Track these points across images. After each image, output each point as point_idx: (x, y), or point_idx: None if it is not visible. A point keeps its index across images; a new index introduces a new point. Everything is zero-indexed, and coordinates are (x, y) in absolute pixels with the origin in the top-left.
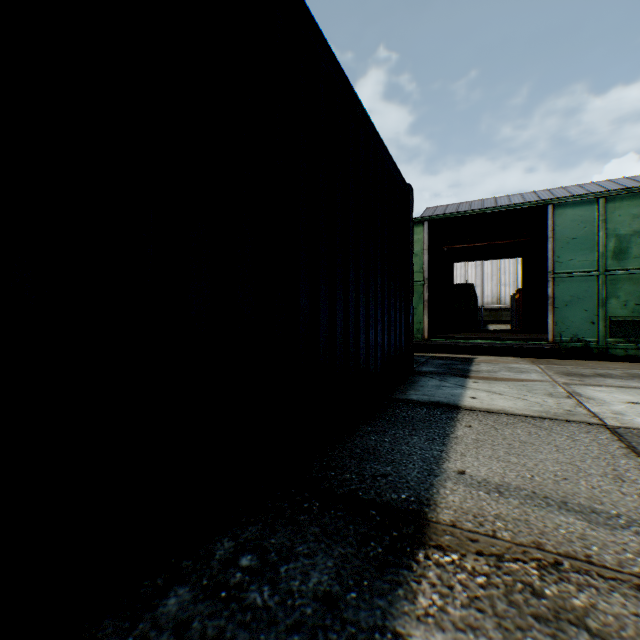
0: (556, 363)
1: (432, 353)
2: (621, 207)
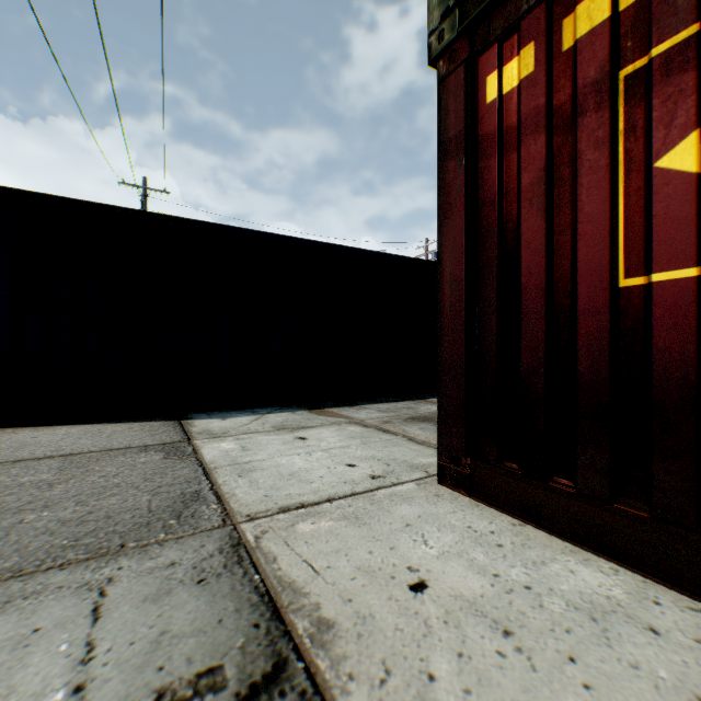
0: None
1: None
2: None
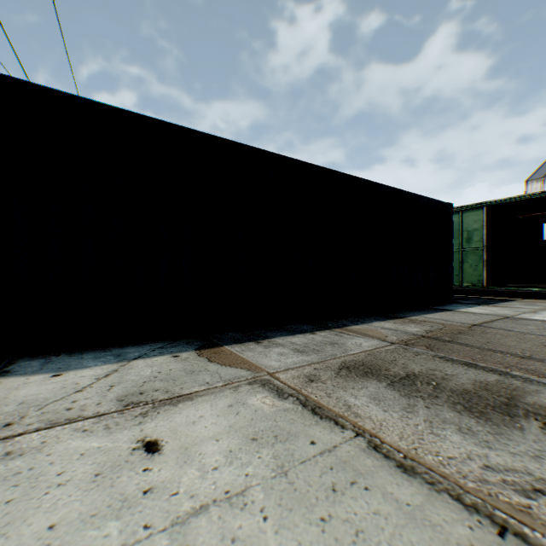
0: None
1: (489, 297)
2: None
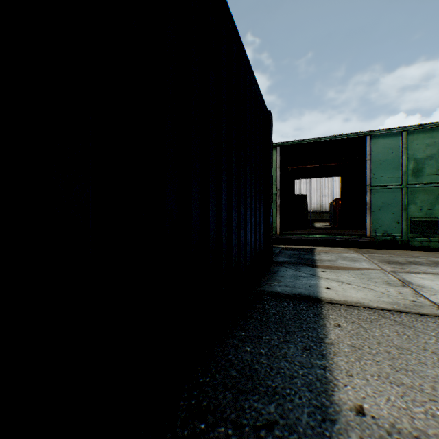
0: (374, 252)
1: (282, 245)
2: (418, 138)
